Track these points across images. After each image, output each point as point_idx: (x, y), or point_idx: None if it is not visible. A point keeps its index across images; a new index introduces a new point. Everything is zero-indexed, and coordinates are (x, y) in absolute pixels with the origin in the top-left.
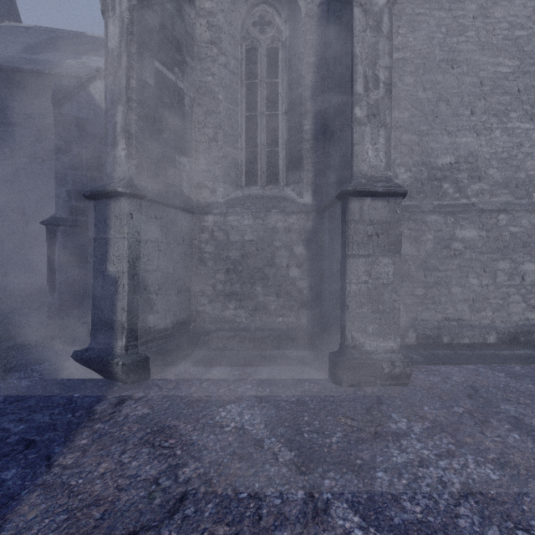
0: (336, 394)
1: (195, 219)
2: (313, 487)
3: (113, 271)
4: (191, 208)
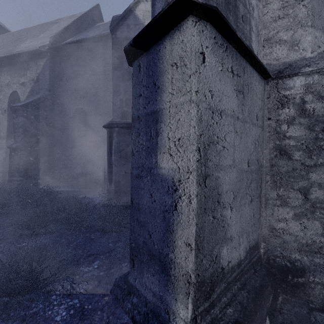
0: None
1: (268, 88)
2: None
3: (168, 167)
4: (266, 69)
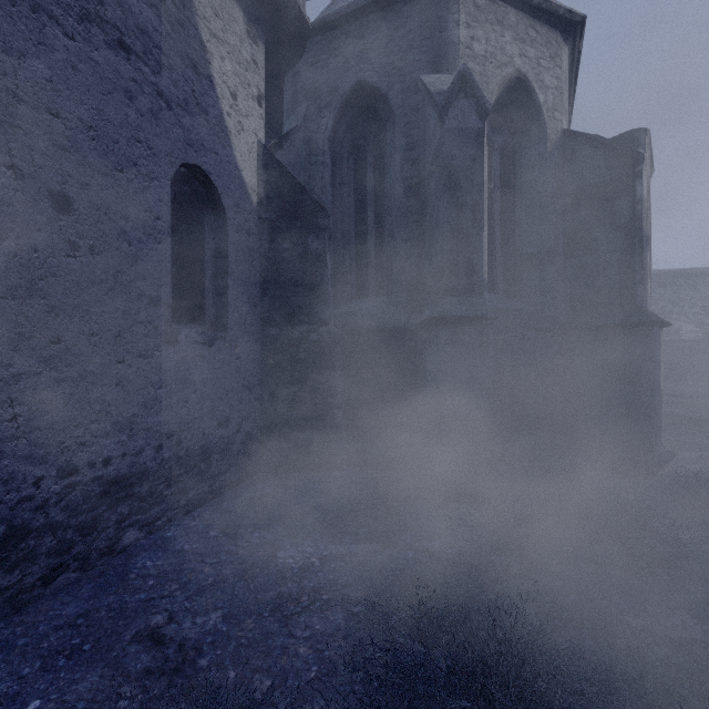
0: None
1: None
2: None
3: (662, 386)
4: None
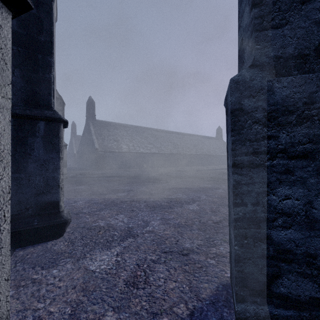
0: (73, 237)
1: None
2: (142, 233)
3: None
4: None
